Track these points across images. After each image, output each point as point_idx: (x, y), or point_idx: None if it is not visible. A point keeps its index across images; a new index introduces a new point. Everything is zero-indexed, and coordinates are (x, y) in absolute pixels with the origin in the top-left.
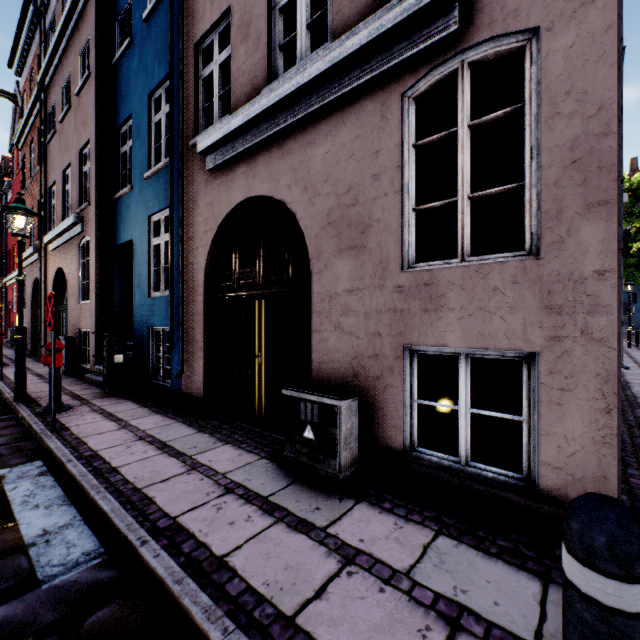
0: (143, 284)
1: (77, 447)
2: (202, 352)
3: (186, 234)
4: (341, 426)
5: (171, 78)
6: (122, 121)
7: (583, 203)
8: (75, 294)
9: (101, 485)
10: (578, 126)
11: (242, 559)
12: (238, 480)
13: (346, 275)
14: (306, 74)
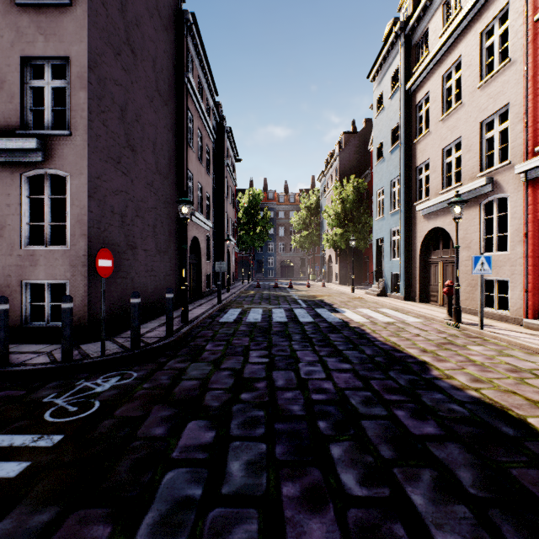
0: None
1: None
2: None
3: None
4: None
5: None
6: None
7: (81, 234)
8: None
9: None
10: (79, 210)
11: None
12: None
13: None
14: None
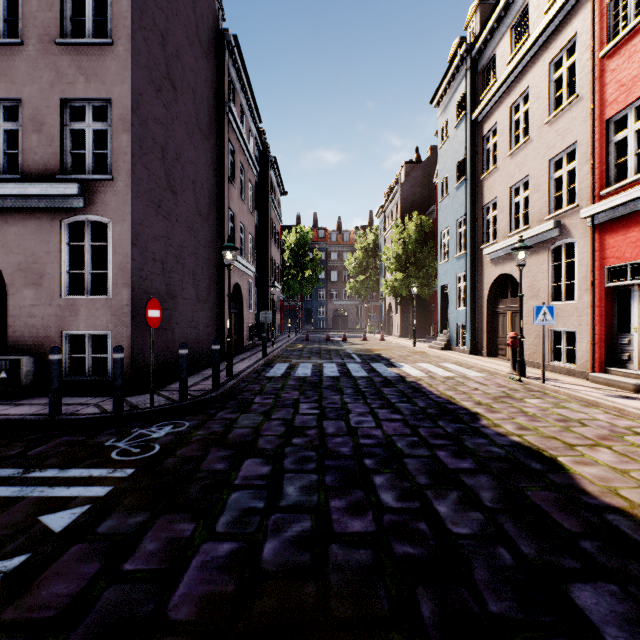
0: None
1: None
2: None
3: None
4: (24, 368)
5: None
6: None
7: (123, 283)
8: None
9: None
10: (122, 258)
11: None
12: None
13: (31, 297)
14: (3, 190)
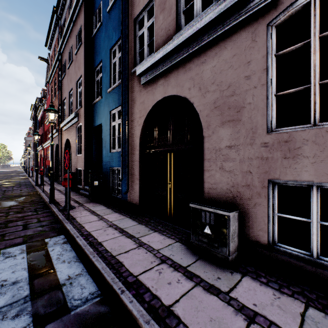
0: (107, 146)
1: (80, 229)
2: (138, 181)
3: (129, 119)
4: (230, 228)
5: (122, 39)
6: (96, 65)
7: None
8: (74, 151)
9: (94, 252)
10: None
11: (181, 310)
12: (166, 255)
13: (227, 137)
14: (202, 22)
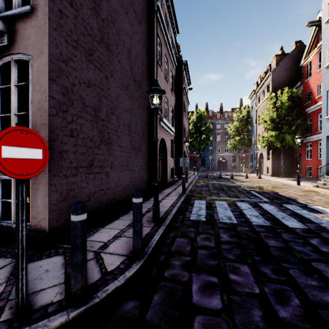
0: None
1: None
2: None
3: None
4: None
5: None
6: None
7: (41, 123)
8: None
9: None
10: (40, 96)
11: None
12: None
13: None
14: None
